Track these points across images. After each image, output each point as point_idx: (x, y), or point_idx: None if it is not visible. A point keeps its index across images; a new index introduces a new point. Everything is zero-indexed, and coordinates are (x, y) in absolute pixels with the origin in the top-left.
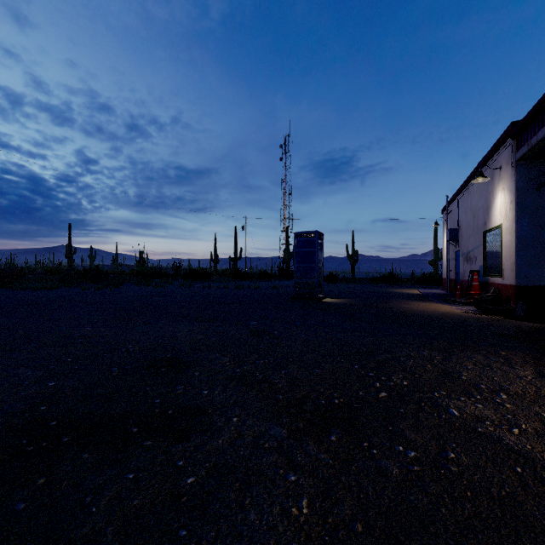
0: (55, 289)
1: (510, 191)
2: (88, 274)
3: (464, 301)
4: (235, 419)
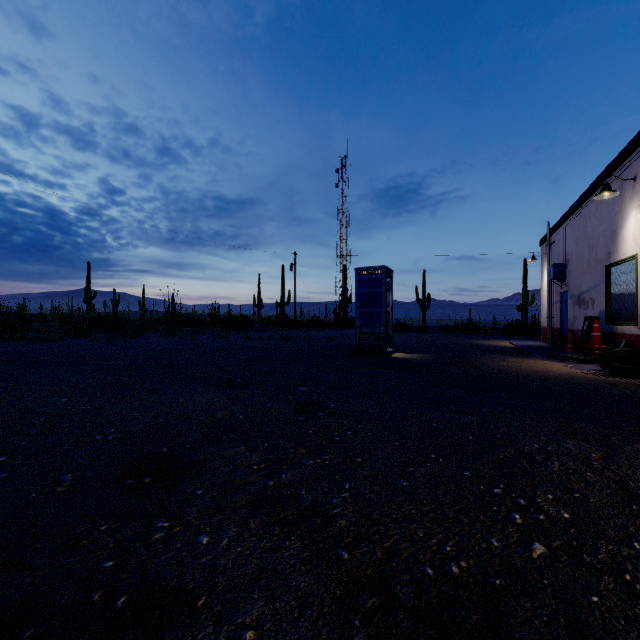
0: (59, 340)
1: None
2: (102, 322)
3: (581, 358)
4: (249, 636)
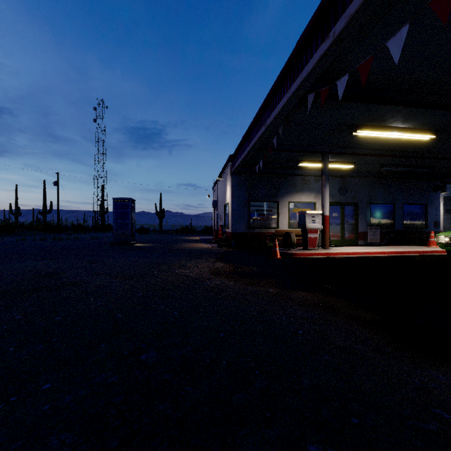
0: None
1: (230, 187)
2: None
3: (215, 242)
4: (98, 280)
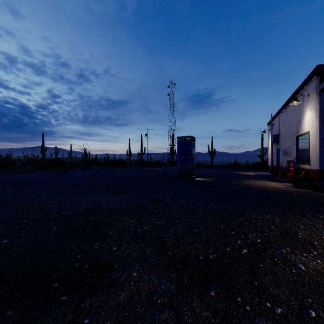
0: (31, 172)
1: (315, 109)
2: (52, 163)
3: (284, 180)
4: (134, 274)
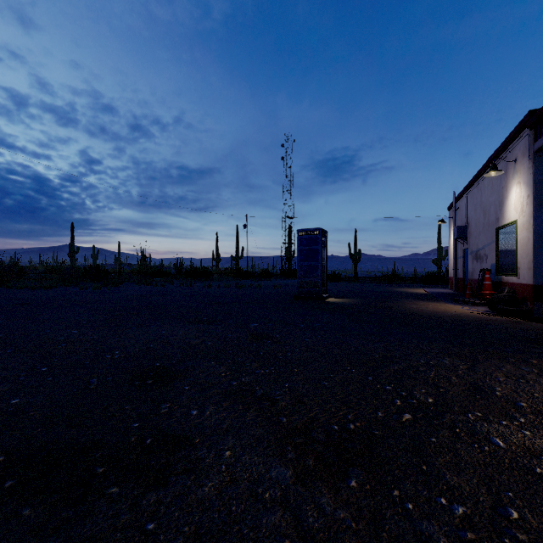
0: (53, 288)
1: (527, 184)
2: (87, 273)
3: (475, 302)
4: (228, 453)
